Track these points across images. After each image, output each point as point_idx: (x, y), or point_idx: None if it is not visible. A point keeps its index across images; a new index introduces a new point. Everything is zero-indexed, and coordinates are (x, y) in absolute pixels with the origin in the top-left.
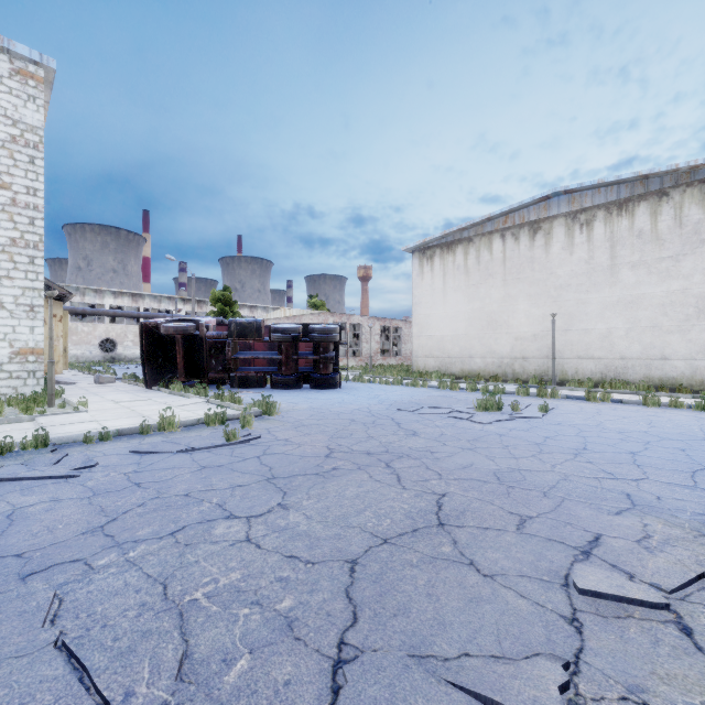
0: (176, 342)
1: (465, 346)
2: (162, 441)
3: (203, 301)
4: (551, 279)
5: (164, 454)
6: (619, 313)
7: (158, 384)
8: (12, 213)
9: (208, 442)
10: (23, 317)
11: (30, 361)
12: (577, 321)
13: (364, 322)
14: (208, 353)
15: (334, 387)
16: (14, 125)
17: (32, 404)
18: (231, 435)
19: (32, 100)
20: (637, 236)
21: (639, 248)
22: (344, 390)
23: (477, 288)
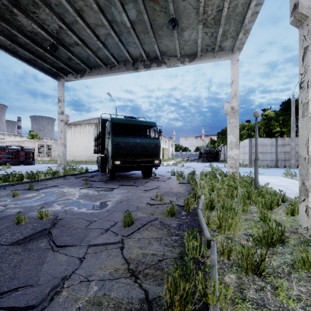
0: None
1: (80, 153)
2: None
3: None
4: None
5: None
6: None
7: None
8: None
9: None
10: None
11: None
12: None
13: (53, 144)
14: None
15: (32, 164)
16: None
17: None
18: (1, 169)
19: None
20: None
21: None
22: (35, 165)
23: (83, 138)
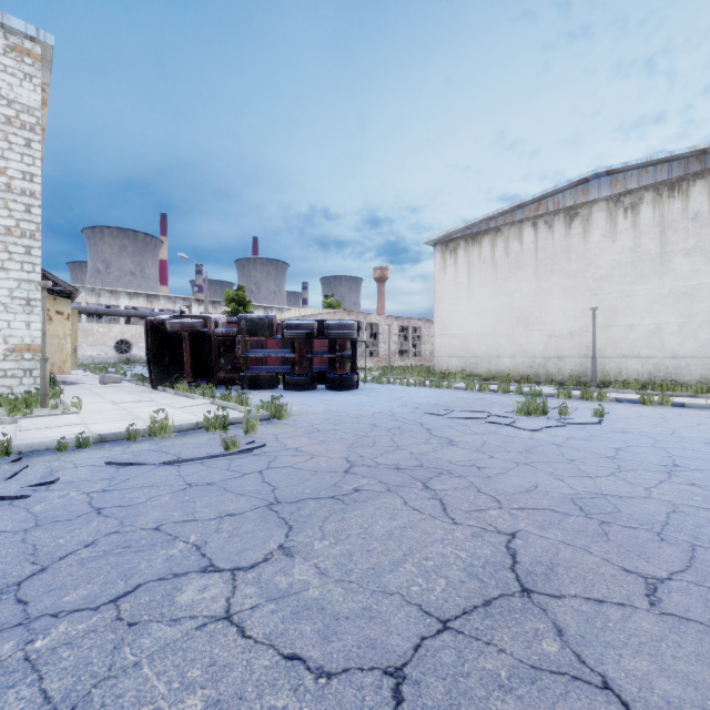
0: (183, 339)
1: (492, 345)
2: (148, 449)
3: (217, 302)
4: (590, 270)
5: (146, 466)
6: (671, 306)
7: (164, 385)
8: (7, 199)
9: (203, 451)
10: (19, 312)
11: (26, 359)
12: (621, 315)
13: (381, 321)
14: (217, 351)
15: (351, 388)
16: (9, 105)
17: (20, 405)
18: (230, 443)
19: (28, 79)
20: (692, 219)
21: (695, 232)
22: (362, 391)
23: (506, 281)
